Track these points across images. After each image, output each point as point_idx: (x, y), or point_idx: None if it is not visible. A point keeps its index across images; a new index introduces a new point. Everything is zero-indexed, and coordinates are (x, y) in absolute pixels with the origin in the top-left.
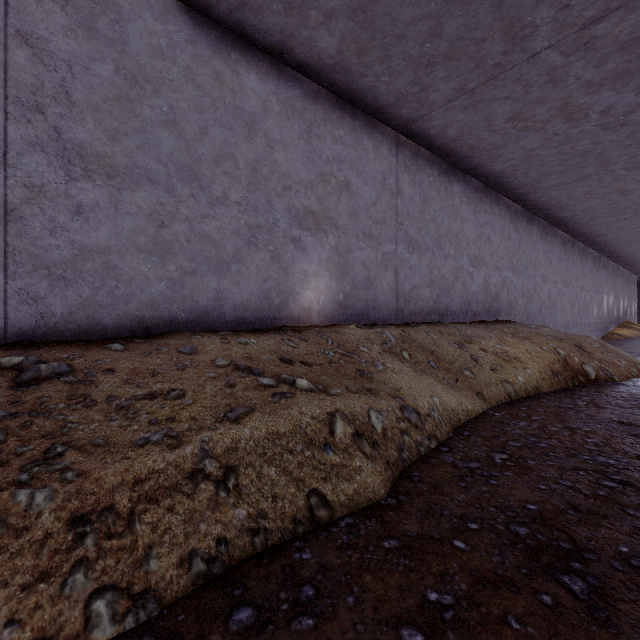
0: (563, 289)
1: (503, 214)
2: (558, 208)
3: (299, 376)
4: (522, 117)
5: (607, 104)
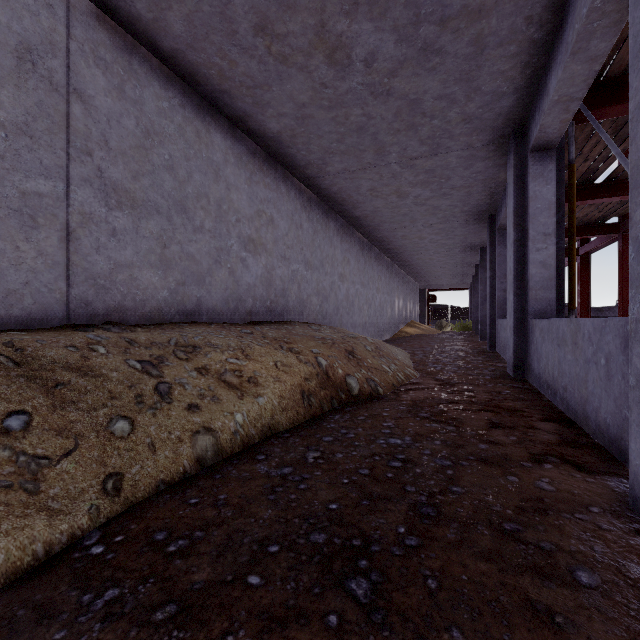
0: (361, 290)
1: (293, 197)
2: (351, 204)
3: None
4: (273, 31)
5: (369, 47)
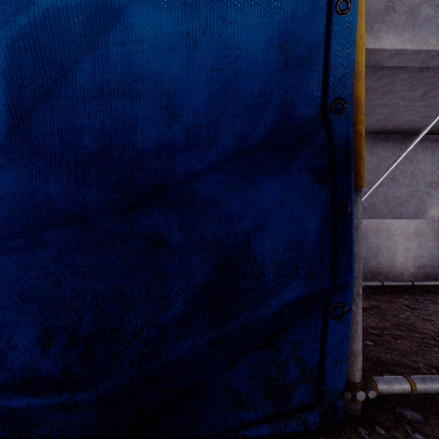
0: None
1: None
2: None
3: None
4: None
5: None
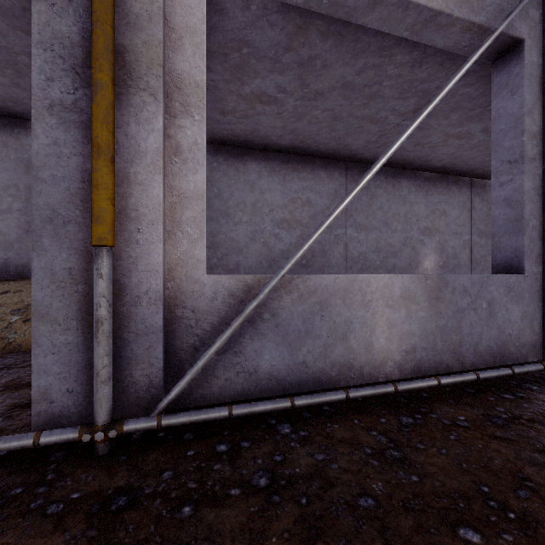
0: None
1: None
2: None
3: None
4: None
5: None
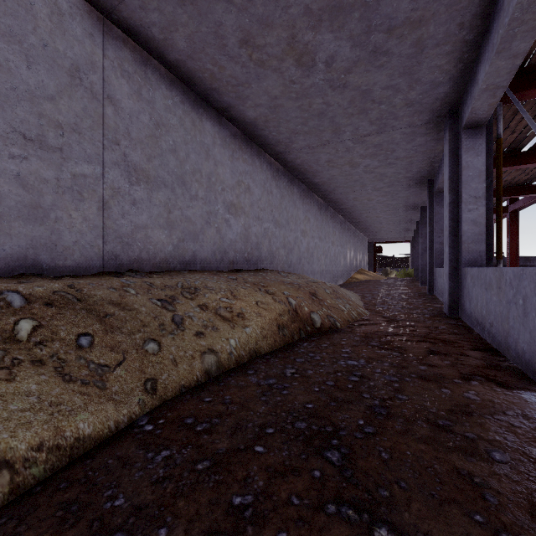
0: (319, 243)
1: (265, 169)
2: (311, 173)
3: None
4: (255, 43)
5: (329, 52)
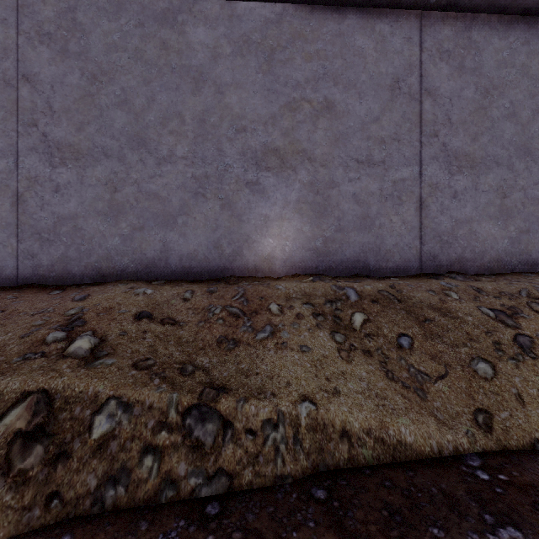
0: None
1: None
2: None
3: (106, 335)
4: None
5: None
